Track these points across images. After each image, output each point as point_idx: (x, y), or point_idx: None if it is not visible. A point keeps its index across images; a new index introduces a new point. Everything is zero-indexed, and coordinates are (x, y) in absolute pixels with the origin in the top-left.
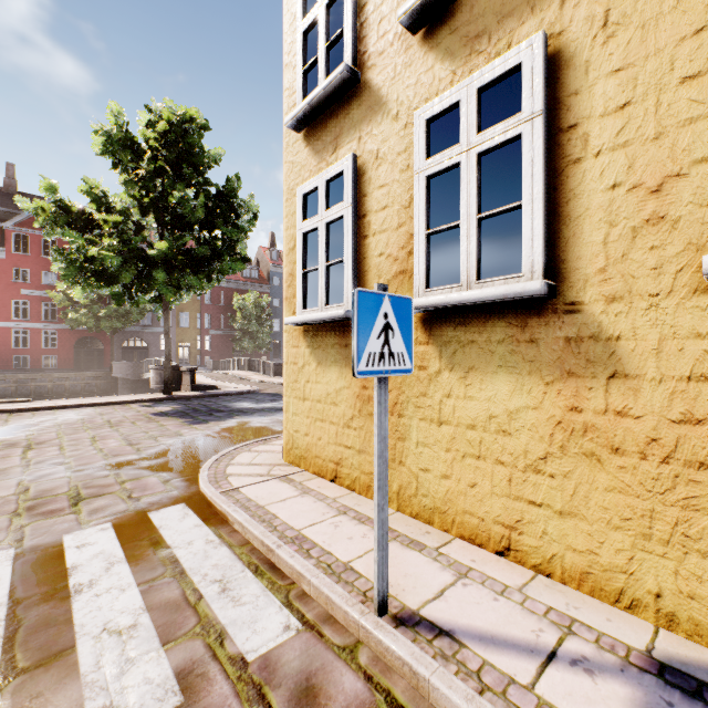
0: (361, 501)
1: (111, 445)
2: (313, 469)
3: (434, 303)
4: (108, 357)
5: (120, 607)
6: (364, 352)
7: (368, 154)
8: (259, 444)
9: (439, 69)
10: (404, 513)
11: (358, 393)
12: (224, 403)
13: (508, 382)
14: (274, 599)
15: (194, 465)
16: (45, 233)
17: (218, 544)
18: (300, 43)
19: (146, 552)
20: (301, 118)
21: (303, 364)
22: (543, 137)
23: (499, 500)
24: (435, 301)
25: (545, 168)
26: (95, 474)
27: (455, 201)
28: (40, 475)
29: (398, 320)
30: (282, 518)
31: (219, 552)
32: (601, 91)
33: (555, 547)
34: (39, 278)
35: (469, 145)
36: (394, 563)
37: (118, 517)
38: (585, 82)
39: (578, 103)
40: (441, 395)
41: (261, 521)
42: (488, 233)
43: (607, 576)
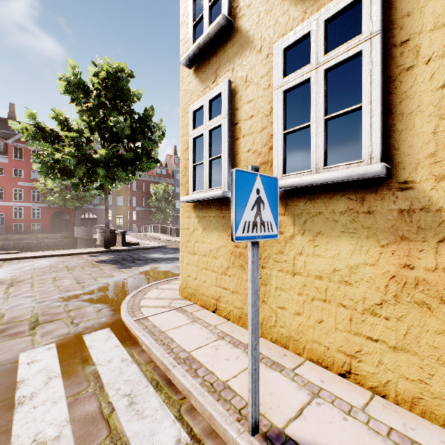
0: (234, 328)
1: (65, 283)
2: (200, 303)
3: (290, 184)
4: (72, 224)
5: (49, 419)
6: (241, 221)
7: (239, 79)
8: (164, 283)
9: (293, 11)
10: (266, 339)
11: (232, 250)
12: (142, 254)
13: (349, 244)
14: (169, 412)
15: (119, 298)
16: (28, 145)
17: (130, 362)
18: (191, 6)
19: (77, 368)
20: (192, 58)
21: (193, 229)
22: (380, 51)
23: (341, 334)
24: (291, 182)
25: (382, 76)
26: (51, 304)
27: (305, 108)
28: (14, 305)
29: (267, 195)
30: (177, 341)
31: (130, 369)
32: (431, 10)
33: (390, 374)
34: (29, 174)
35: (318, 64)
36: (261, 383)
37: (61, 338)
38: (417, 4)
39: (410, 22)
40: (295, 253)
41: (162, 344)
42: (332, 131)
43: (437, 403)
